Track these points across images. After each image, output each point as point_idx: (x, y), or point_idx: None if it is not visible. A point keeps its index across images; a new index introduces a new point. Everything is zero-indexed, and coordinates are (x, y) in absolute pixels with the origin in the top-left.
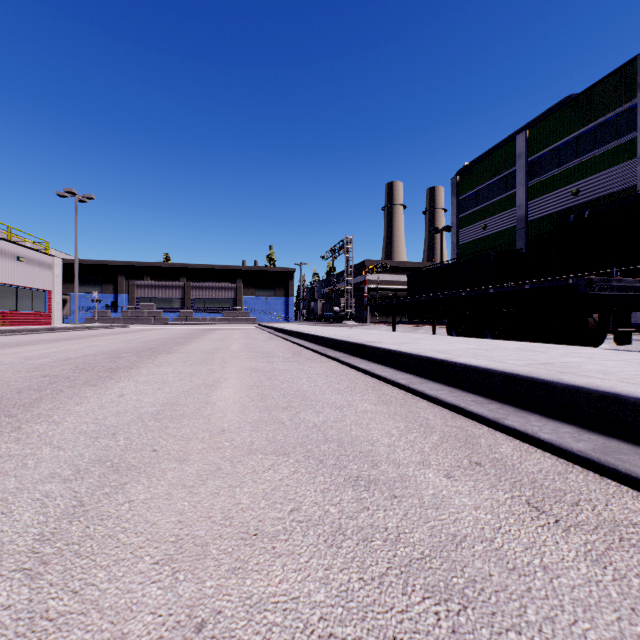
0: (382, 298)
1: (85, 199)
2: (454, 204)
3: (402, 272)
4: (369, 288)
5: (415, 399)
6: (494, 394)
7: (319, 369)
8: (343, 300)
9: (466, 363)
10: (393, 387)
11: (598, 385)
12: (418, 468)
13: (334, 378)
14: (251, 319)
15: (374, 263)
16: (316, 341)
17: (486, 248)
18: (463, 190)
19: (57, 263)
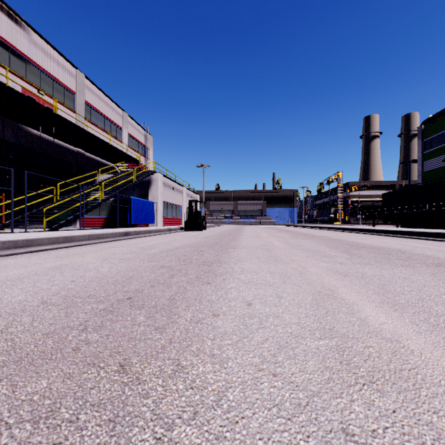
0: (362, 207)
1: (206, 167)
2: (419, 144)
3: (378, 188)
4: (352, 201)
5: (381, 236)
6: (397, 234)
7: (354, 234)
8: (332, 209)
9: (392, 230)
10: (376, 235)
11: (409, 230)
12: (380, 237)
13: (361, 234)
14: (272, 222)
15: (355, 183)
16: (342, 229)
17: (444, 174)
18: (426, 135)
19: (198, 197)
